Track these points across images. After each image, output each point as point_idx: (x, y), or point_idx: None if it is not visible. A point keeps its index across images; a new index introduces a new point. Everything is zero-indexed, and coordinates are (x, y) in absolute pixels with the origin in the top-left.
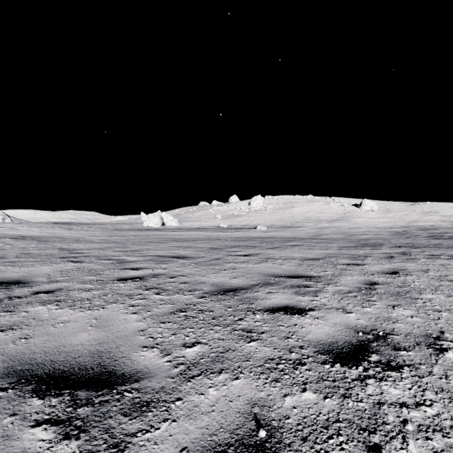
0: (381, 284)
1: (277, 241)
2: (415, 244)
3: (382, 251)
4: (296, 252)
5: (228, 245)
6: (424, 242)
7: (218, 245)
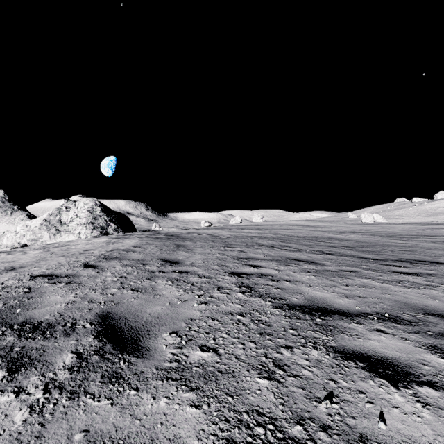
0: None
1: None
2: None
3: None
4: None
5: (426, 229)
6: None
7: (421, 229)
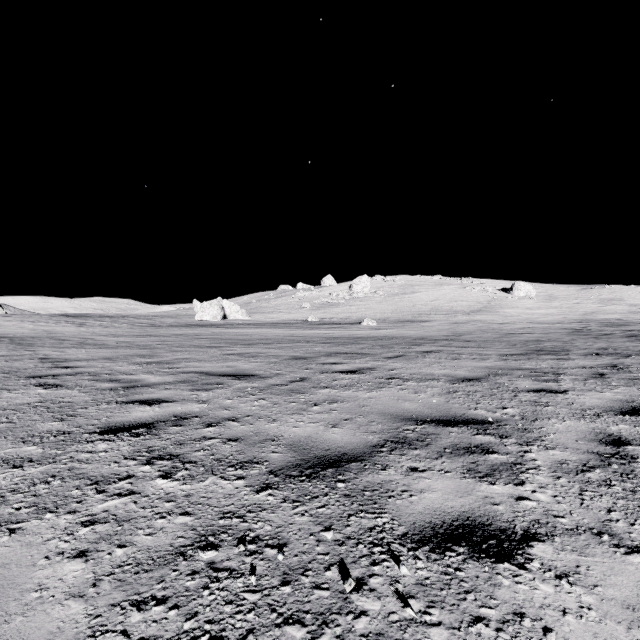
0: (633, 442)
1: (397, 343)
2: (618, 350)
3: (577, 363)
4: (434, 365)
5: (321, 351)
6: (629, 346)
7: (304, 351)
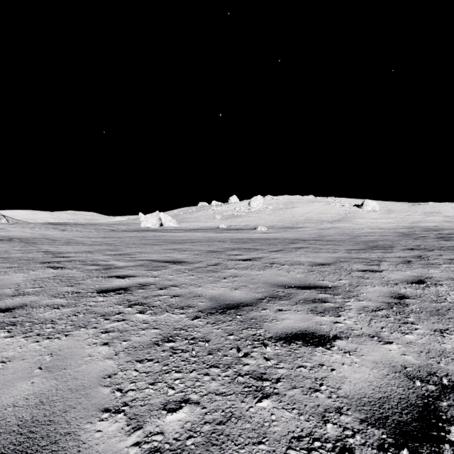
0: (411, 297)
1: (279, 242)
2: (427, 246)
3: (395, 255)
4: (302, 255)
5: (228, 247)
6: (435, 244)
7: (217, 247)
